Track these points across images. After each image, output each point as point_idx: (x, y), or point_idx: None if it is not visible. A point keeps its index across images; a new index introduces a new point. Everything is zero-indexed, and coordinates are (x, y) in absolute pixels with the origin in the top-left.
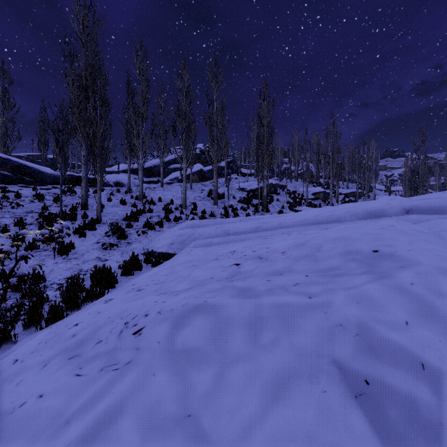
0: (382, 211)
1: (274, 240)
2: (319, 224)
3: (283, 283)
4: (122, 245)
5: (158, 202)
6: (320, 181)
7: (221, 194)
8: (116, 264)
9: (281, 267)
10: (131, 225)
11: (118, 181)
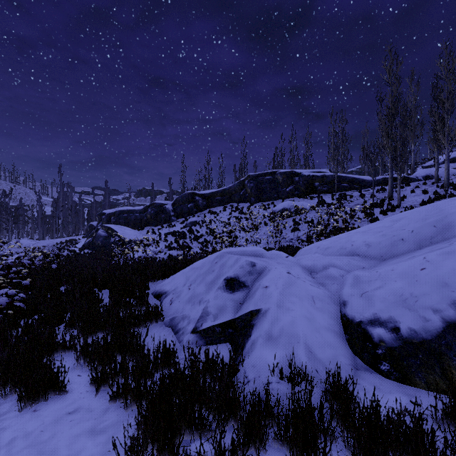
0: None
1: None
2: None
3: None
4: None
5: None
6: None
7: None
8: None
9: None
10: None
11: (427, 175)
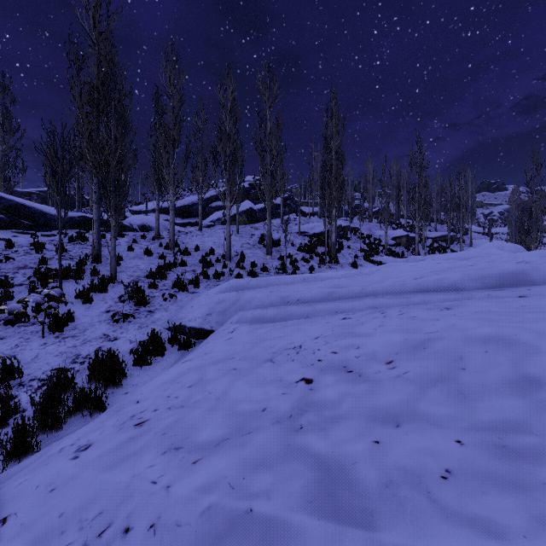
0: (523, 274)
1: (363, 327)
2: (424, 293)
3: (415, 464)
4: (141, 315)
5: (195, 251)
6: (401, 222)
7: (275, 240)
8: (129, 345)
9: (394, 403)
10: (156, 284)
11: (144, 224)
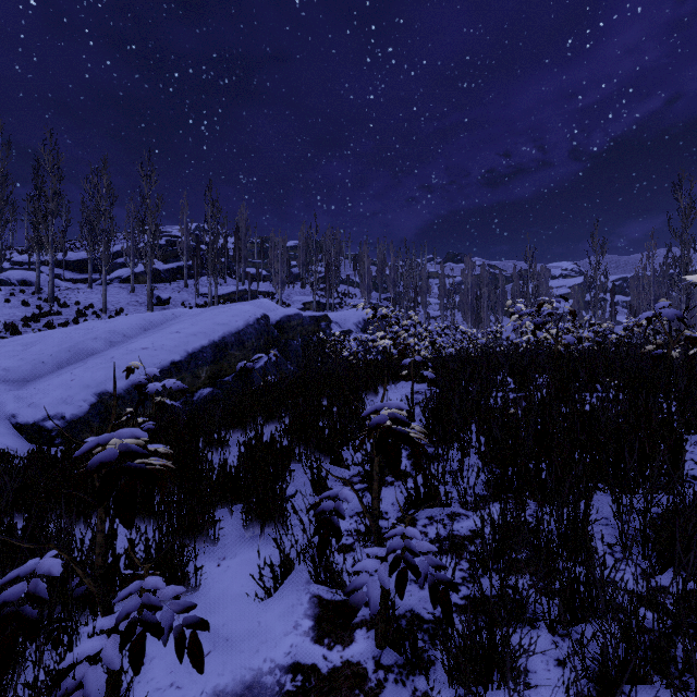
0: None
1: None
2: None
3: None
4: None
5: (75, 305)
6: (337, 289)
7: (164, 300)
8: None
9: None
10: (29, 325)
11: (25, 280)
